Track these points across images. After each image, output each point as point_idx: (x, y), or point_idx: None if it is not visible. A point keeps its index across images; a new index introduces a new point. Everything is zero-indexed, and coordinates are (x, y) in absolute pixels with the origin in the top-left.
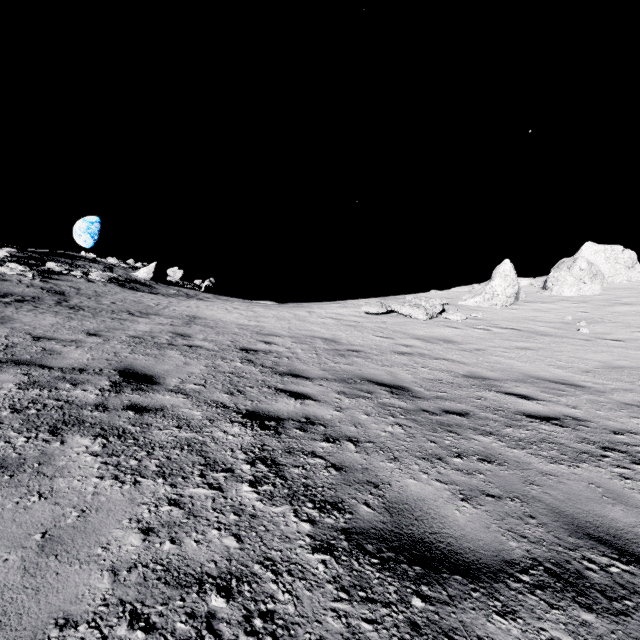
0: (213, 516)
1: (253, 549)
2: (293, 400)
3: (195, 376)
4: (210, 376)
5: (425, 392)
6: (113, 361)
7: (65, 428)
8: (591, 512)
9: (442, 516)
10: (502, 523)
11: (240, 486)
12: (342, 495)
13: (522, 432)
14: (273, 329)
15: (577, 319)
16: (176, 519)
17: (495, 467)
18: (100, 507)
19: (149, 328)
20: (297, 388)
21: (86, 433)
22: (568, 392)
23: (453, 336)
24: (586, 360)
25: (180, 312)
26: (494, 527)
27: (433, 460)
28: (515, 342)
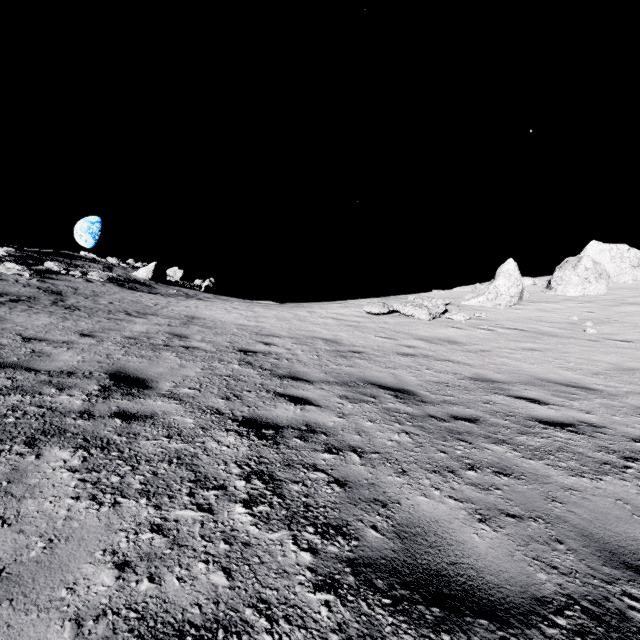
0: (200, 545)
1: (245, 588)
2: (293, 405)
3: (190, 379)
4: (206, 379)
5: (431, 396)
6: (105, 363)
7: (44, 439)
8: (623, 535)
9: (459, 542)
10: (527, 550)
11: (233, 507)
12: (347, 517)
13: (537, 440)
14: (273, 329)
15: (583, 319)
16: (158, 550)
17: (512, 481)
18: (71, 535)
19: (145, 329)
20: (297, 392)
21: (66, 445)
22: (580, 396)
23: (457, 337)
24: (595, 362)
25: (178, 312)
26: (518, 555)
27: (445, 473)
28: (521, 343)
